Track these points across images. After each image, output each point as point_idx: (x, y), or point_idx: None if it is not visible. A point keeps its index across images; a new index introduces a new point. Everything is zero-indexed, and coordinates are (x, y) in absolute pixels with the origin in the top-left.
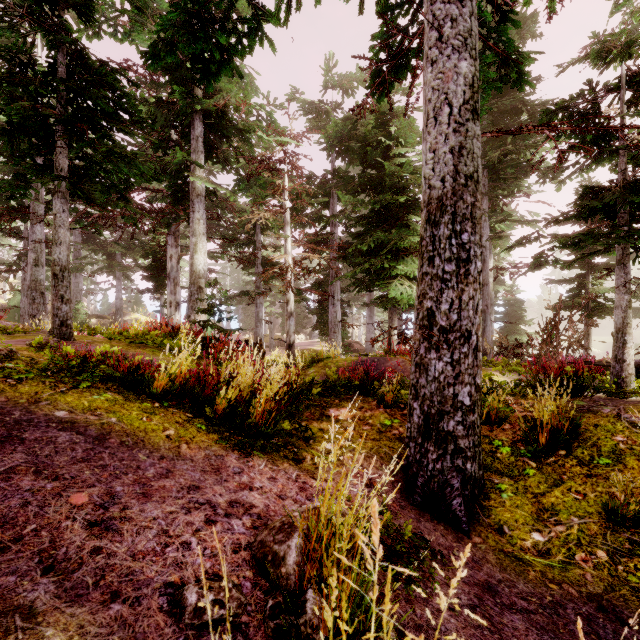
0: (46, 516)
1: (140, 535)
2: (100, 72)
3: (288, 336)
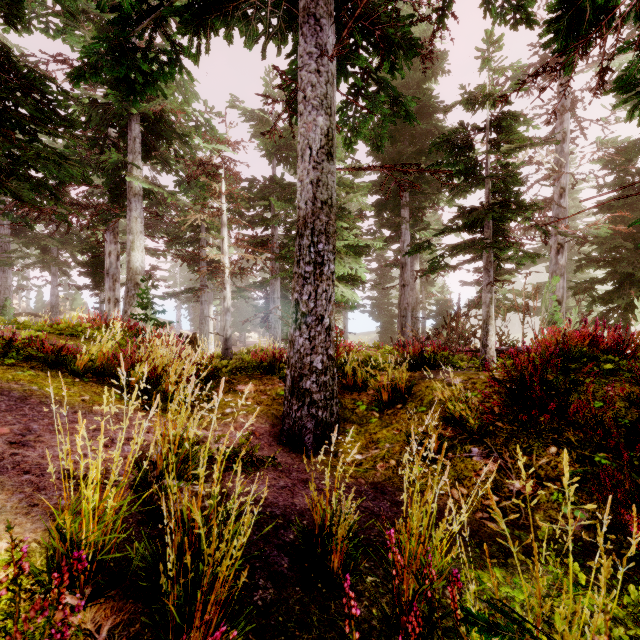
0: None
1: (49, 448)
2: (28, 77)
3: (225, 330)
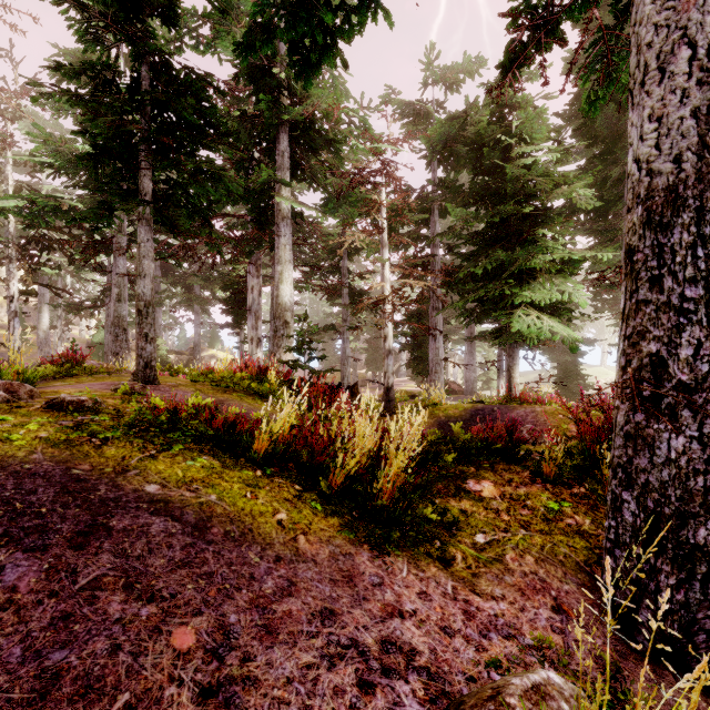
0: (142, 674)
1: None
2: (185, 82)
3: (386, 378)
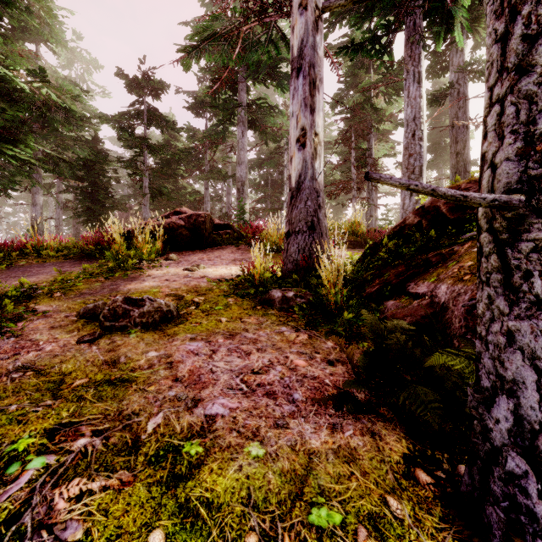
0: None
1: None
2: None
3: None
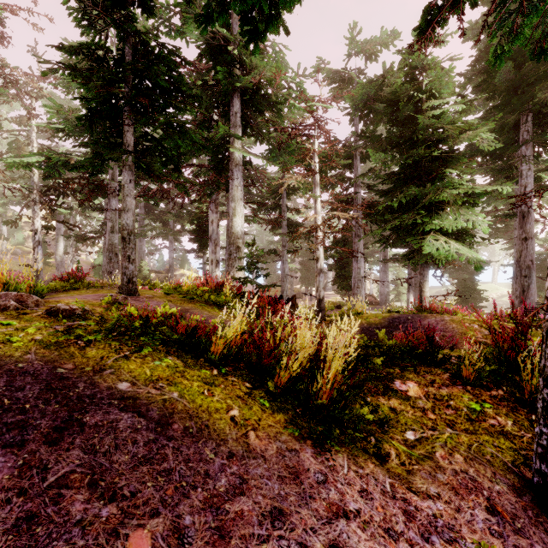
0: None
1: None
2: (159, 56)
3: (318, 291)
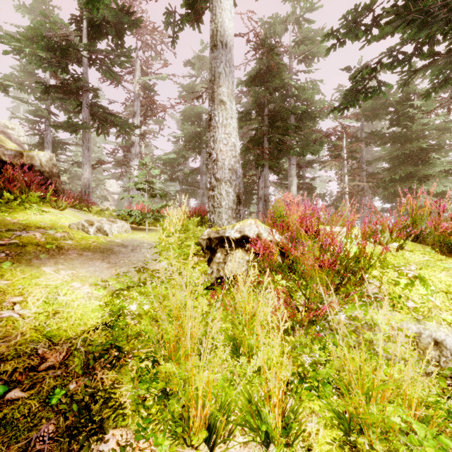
0: None
1: None
2: (280, 111)
3: None
